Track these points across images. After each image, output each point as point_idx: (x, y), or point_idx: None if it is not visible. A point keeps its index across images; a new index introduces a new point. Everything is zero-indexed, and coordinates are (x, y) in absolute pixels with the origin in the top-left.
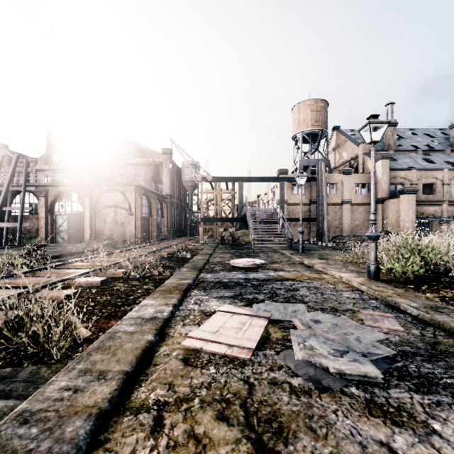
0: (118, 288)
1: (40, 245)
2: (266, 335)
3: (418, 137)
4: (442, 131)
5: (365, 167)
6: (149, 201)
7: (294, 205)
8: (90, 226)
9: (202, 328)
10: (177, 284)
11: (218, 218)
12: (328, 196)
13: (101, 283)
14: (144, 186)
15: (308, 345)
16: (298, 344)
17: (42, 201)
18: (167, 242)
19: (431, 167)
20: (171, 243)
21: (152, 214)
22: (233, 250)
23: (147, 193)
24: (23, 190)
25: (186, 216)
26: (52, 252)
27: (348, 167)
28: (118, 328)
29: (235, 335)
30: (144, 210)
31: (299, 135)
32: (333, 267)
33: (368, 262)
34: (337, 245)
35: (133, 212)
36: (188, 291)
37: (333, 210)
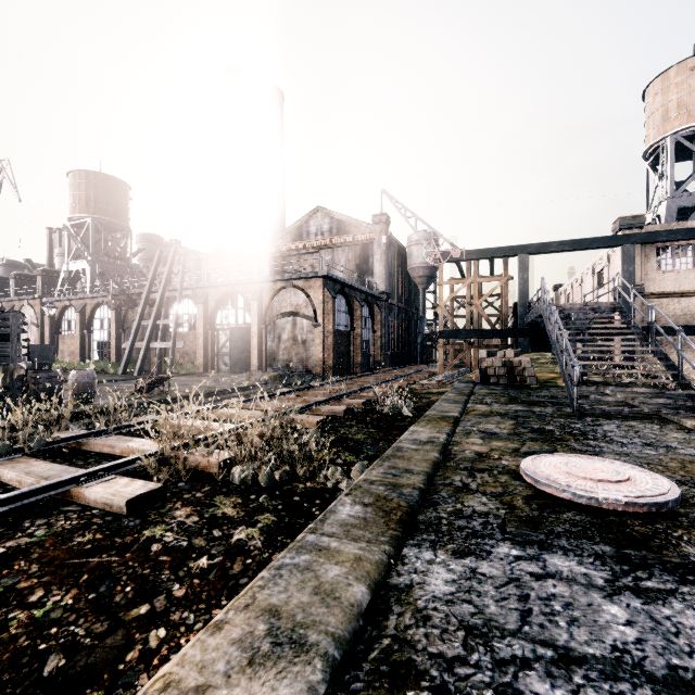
0: (154, 534)
1: (157, 379)
2: None
3: None
4: None
5: None
6: (349, 303)
7: (663, 296)
8: (259, 347)
9: None
10: None
11: (474, 330)
12: None
13: (128, 506)
14: (338, 278)
15: None
16: None
17: (200, 310)
18: (376, 374)
19: None
20: (382, 377)
21: (354, 326)
22: (513, 404)
23: (346, 290)
24: (179, 295)
25: (416, 330)
26: (190, 389)
27: None
28: None
29: None
30: (340, 319)
31: (664, 144)
32: None
33: None
34: None
35: (319, 322)
36: None
37: None
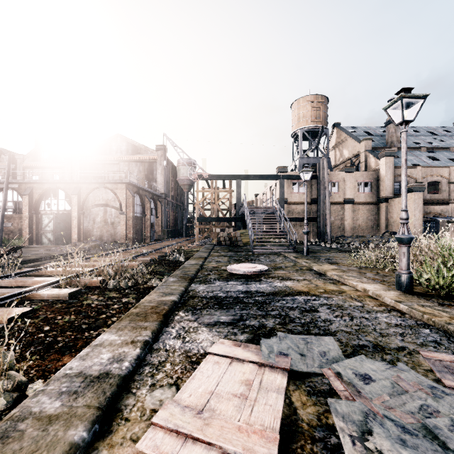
0: (89, 302)
1: (14, 248)
2: (289, 413)
3: (421, 134)
4: (444, 129)
5: (368, 164)
6: (142, 199)
7: (294, 204)
8: (78, 226)
9: (181, 395)
10: (158, 303)
11: (215, 217)
12: (330, 195)
13: (69, 296)
14: (136, 184)
15: (374, 450)
16: (352, 442)
17: (26, 200)
18: (160, 243)
19: (436, 165)
20: (164, 244)
21: (145, 213)
22: (230, 252)
23: (140, 191)
24: (5, 187)
25: (182, 216)
26: (32, 255)
27: (349, 165)
28: (33, 404)
29: (236, 417)
30: (136, 209)
31: (298, 132)
32: (351, 275)
33: (398, 270)
34: (342, 247)
35: (123, 211)
36: (171, 314)
37: (334, 209)
